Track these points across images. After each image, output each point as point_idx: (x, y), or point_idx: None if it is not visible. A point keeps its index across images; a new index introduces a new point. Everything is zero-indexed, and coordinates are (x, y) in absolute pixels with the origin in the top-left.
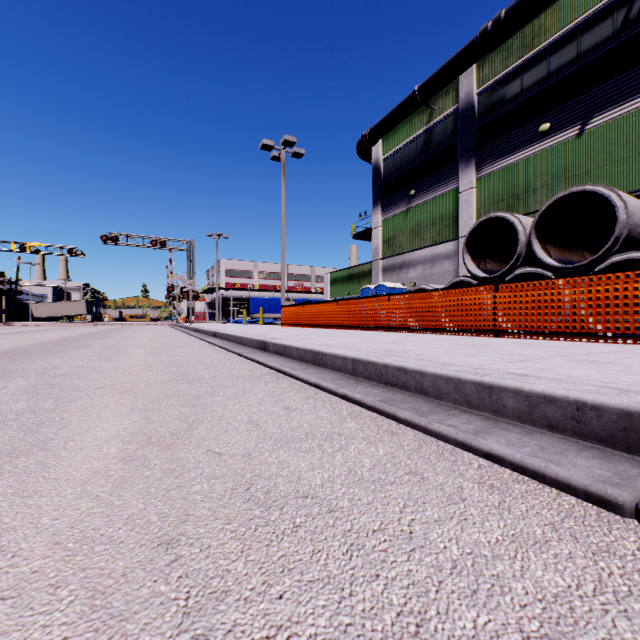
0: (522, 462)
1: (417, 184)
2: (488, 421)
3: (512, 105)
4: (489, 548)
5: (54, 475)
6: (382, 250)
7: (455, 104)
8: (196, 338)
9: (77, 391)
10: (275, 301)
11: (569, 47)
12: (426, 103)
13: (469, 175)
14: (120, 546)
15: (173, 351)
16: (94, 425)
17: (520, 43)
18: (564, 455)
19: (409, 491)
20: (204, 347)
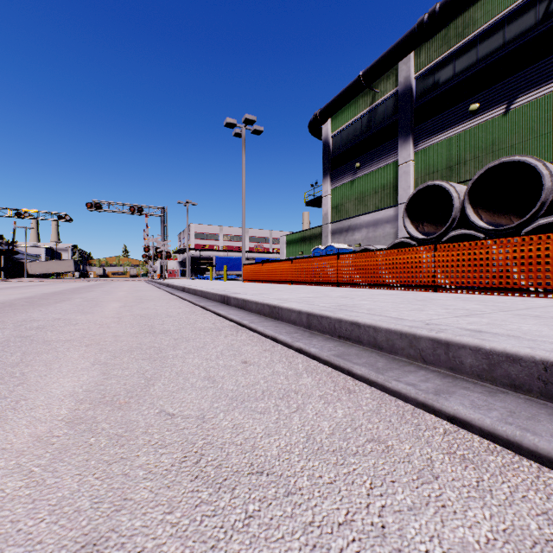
0: (493, 429)
1: (362, 157)
2: (446, 378)
3: (445, 88)
4: (481, 552)
5: None
6: (331, 215)
7: (395, 87)
8: (167, 292)
9: (46, 344)
10: (238, 260)
11: (496, 36)
12: (370, 86)
13: (407, 149)
14: (35, 549)
15: (144, 304)
16: (52, 381)
17: (453, 33)
18: (537, 421)
19: (374, 465)
20: (173, 301)
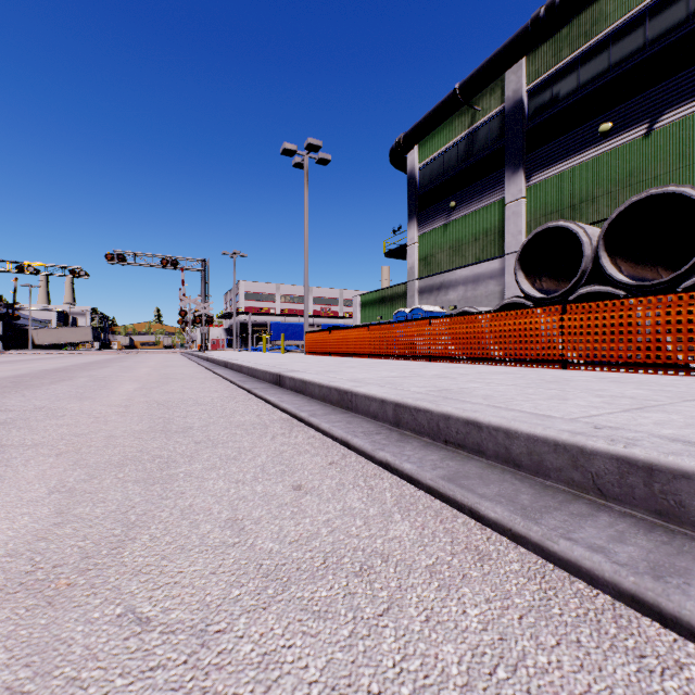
0: None
1: (458, 195)
2: (655, 534)
3: (567, 103)
4: None
5: None
6: (418, 269)
7: (501, 104)
8: (205, 369)
9: None
10: (299, 327)
11: (635, 34)
12: (468, 103)
13: (517, 183)
14: None
15: (170, 386)
16: None
17: (577, 32)
18: None
19: None
20: (209, 380)
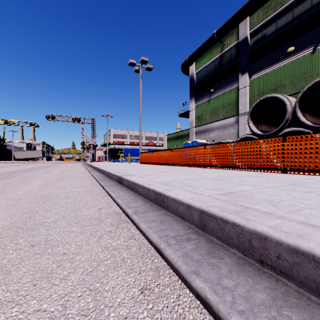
0: None
1: (214, 86)
2: None
3: (270, 38)
4: None
5: None
6: (195, 122)
7: (236, 40)
8: (88, 171)
9: None
10: (138, 150)
11: (306, 2)
12: (220, 40)
13: (245, 79)
14: None
15: (60, 183)
16: None
17: (275, 2)
18: None
19: None
20: (85, 179)
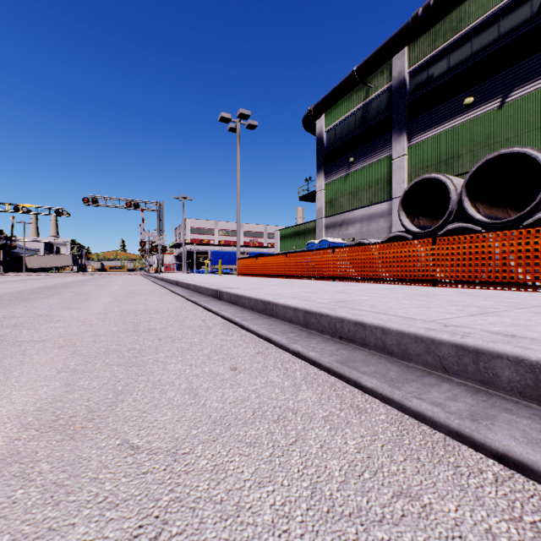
0: None
1: (355, 152)
2: (478, 395)
3: (440, 82)
4: None
5: None
6: (325, 210)
7: (389, 82)
8: (161, 286)
9: (16, 345)
10: (233, 254)
11: (491, 29)
12: (363, 81)
13: (401, 144)
14: None
15: (135, 299)
16: (2, 395)
17: (447, 27)
18: None
19: None
20: (165, 295)
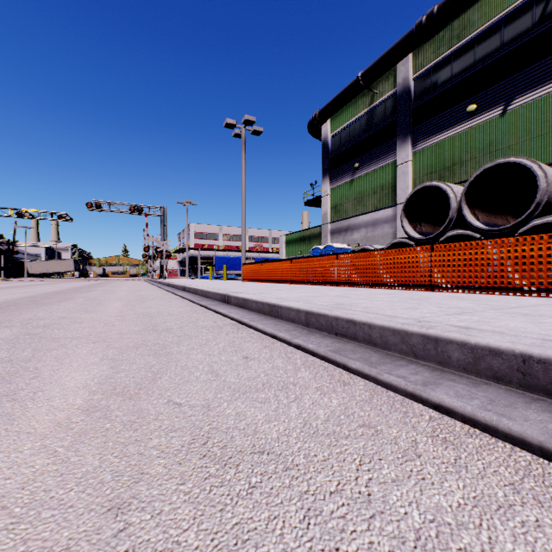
0: (473, 415)
1: (360, 158)
2: (435, 372)
3: (443, 89)
4: (452, 514)
5: (16, 428)
6: (330, 215)
7: (394, 88)
8: (168, 292)
9: (55, 341)
10: (237, 259)
11: (493, 38)
12: (368, 87)
13: (406, 150)
14: (68, 511)
15: (146, 303)
16: (64, 375)
17: (450, 35)
18: (514, 408)
19: (364, 446)
20: (174, 300)
